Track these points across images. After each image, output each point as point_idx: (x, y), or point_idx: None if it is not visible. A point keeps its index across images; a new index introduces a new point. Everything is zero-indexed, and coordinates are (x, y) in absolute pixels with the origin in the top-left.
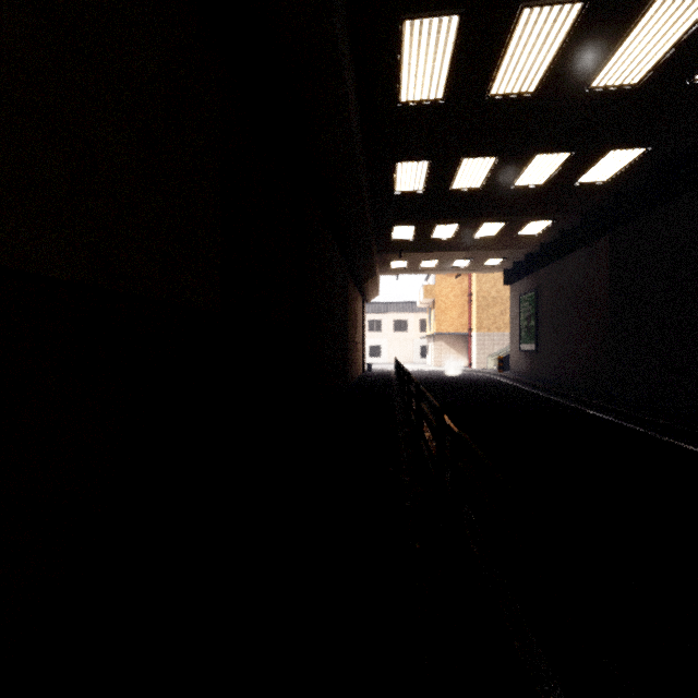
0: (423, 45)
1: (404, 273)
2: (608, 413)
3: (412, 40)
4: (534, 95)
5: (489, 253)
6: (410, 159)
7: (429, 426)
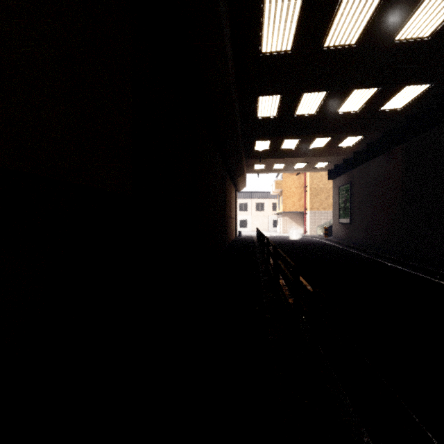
0: (278, 10)
1: (262, 172)
2: (404, 266)
3: (271, 6)
4: (355, 46)
5: (318, 159)
6: (268, 94)
7: (281, 275)
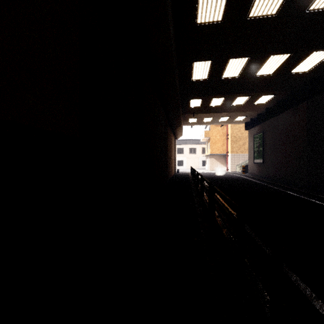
0: None
1: (195, 124)
2: (312, 198)
3: None
4: (275, 16)
5: (238, 113)
6: (201, 60)
7: None
